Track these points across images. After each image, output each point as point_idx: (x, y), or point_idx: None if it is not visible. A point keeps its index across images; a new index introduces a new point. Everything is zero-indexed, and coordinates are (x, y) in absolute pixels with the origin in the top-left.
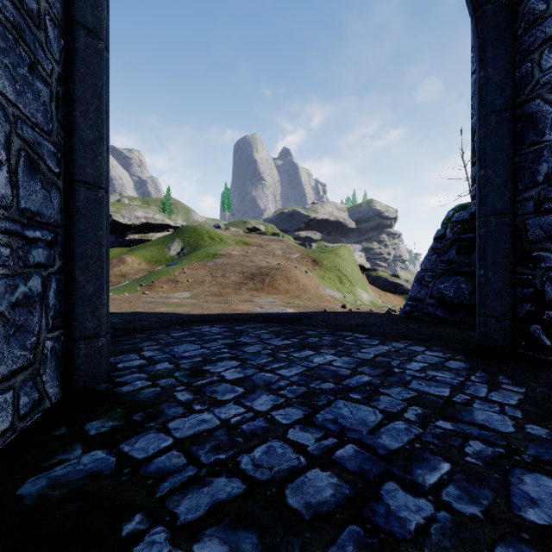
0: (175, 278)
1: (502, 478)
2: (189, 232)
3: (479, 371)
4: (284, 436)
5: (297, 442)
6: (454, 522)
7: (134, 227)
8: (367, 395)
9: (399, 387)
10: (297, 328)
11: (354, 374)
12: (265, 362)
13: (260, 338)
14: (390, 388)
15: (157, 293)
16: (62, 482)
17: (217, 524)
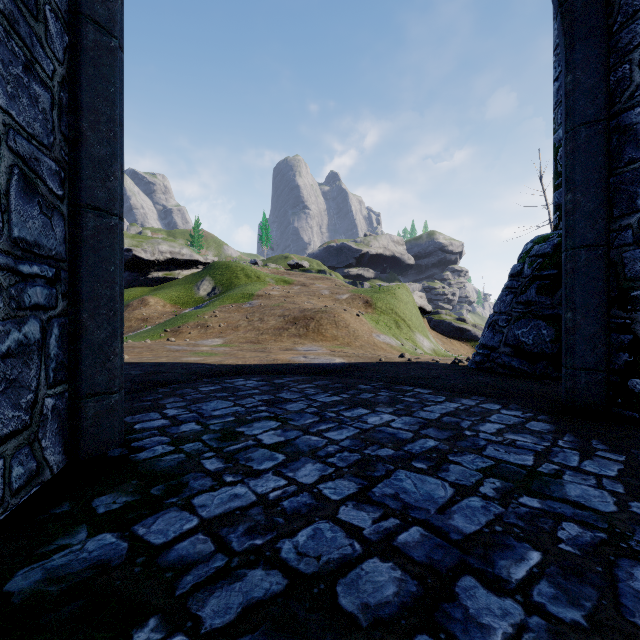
0: (205, 322)
1: (607, 572)
2: (221, 269)
3: (568, 434)
4: (334, 516)
5: (350, 524)
6: (551, 631)
7: (157, 263)
8: (434, 464)
9: (472, 454)
10: (347, 381)
11: (416, 438)
12: (310, 423)
13: (304, 393)
14: (461, 455)
15: (184, 340)
16: (61, 575)
17: (252, 632)
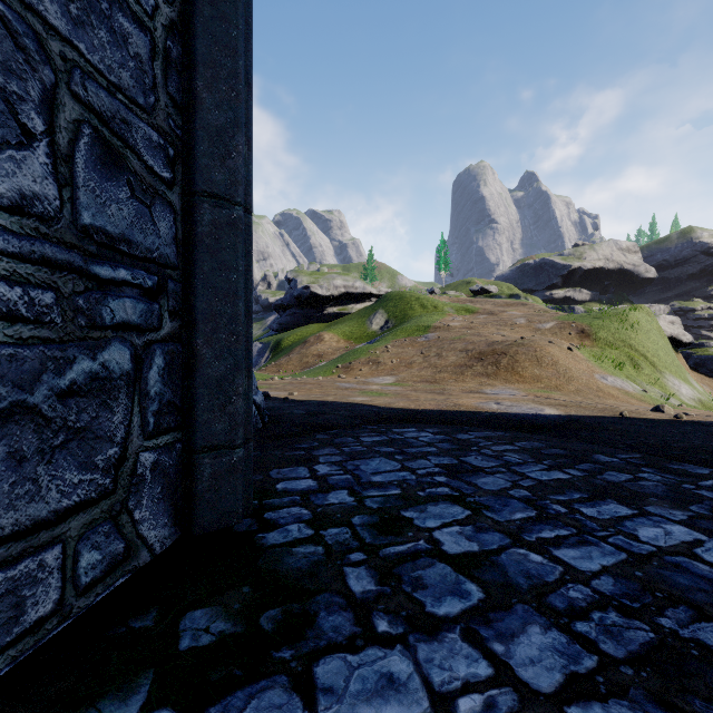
0: (376, 358)
1: None
2: (394, 300)
3: None
4: None
5: None
6: None
7: (332, 298)
8: None
9: None
10: (571, 445)
11: None
12: (521, 520)
13: (504, 461)
14: None
15: (354, 377)
16: None
17: None
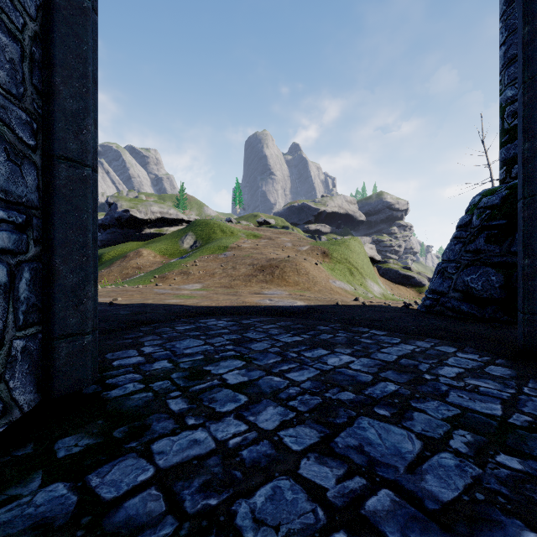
0: (187, 270)
1: None
2: (201, 226)
3: (532, 380)
4: (295, 471)
5: (312, 482)
6: None
7: (150, 221)
8: (397, 411)
9: (435, 401)
10: (307, 322)
11: (376, 381)
12: (272, 363)
13: (269, 333)
14: (424, 402)
15: (169, 285)
16: None
17: None
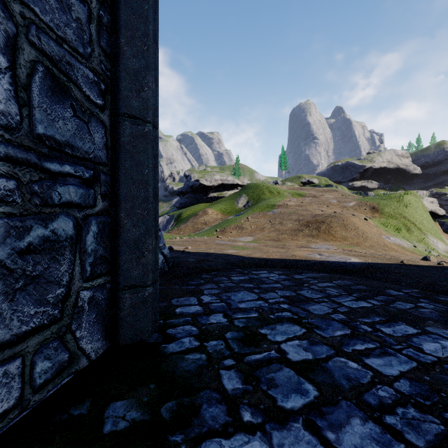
0: (241, 225)
1: None
2: (252, 188)
3: None
4: None
5: None
6: None
7: (213, 187)
8: None
9: None
10: (371, 283)
11: None
12: (340, 336)
13: (326, 293)
14: None
15: (227, 237)
16: None
17: None
